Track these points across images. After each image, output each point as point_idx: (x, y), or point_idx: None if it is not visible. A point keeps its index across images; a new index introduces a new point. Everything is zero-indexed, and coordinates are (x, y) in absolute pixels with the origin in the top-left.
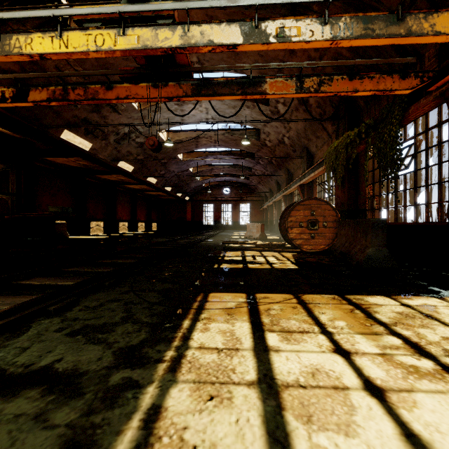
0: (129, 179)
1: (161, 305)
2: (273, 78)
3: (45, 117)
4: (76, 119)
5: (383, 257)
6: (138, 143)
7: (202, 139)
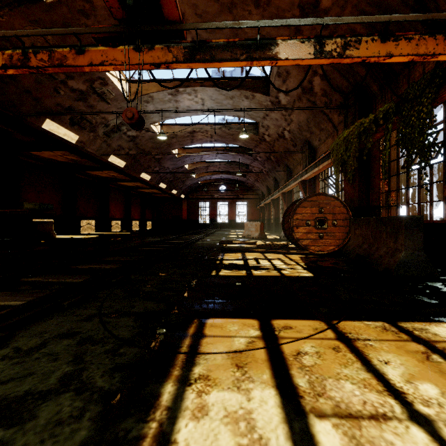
0: (121, 176)
1: (133, 345)
2: (286, 39)
3: (23, 104)
4: (59, 108)
5: (420, 263)
6: (130, 137)
7: (198, 133)
